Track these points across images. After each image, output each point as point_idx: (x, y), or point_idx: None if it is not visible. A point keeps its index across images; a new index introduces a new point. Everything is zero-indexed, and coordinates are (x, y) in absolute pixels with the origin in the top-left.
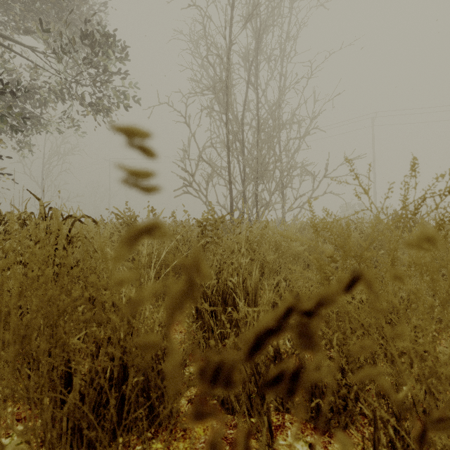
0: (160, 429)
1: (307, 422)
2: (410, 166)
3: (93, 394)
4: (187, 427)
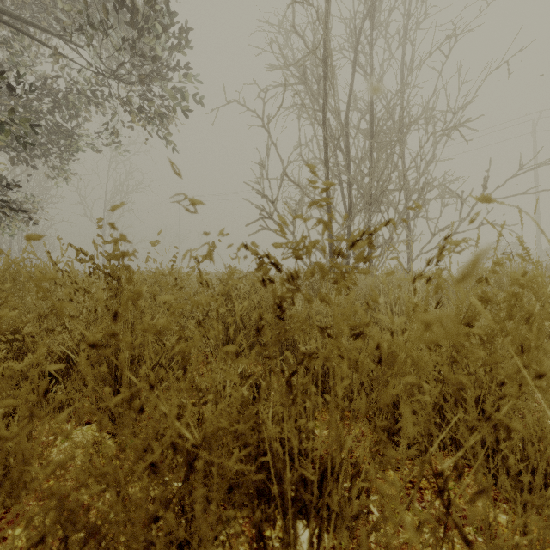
0: None
1: None
2: None
3: None
4: None
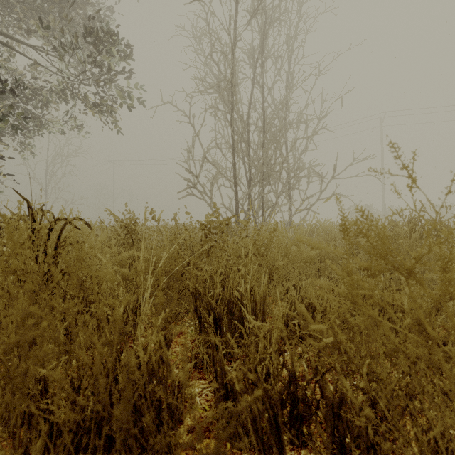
0: None
1: None
2: None
3: (69, 436)
4: None
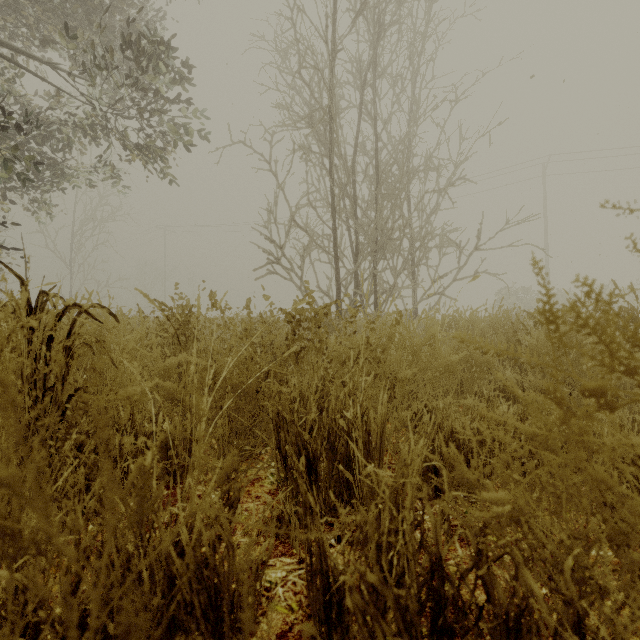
0: None
1: None
2: None
3: None
4: None
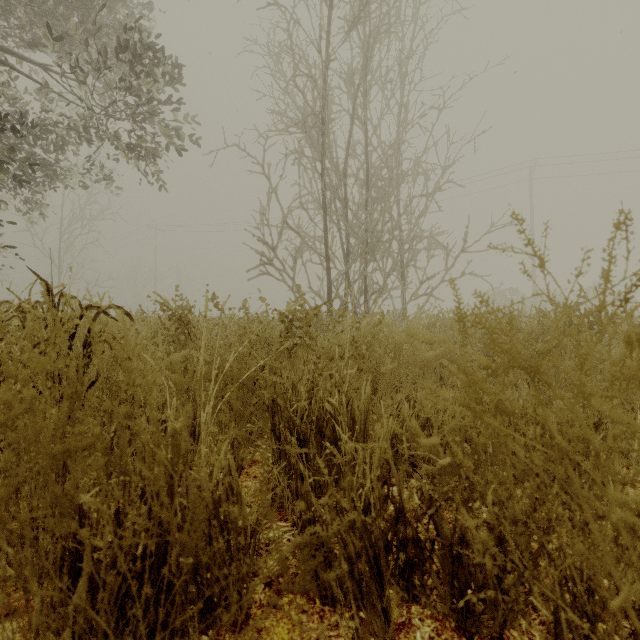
0: (222, 630)
1: (445, 618)
2: (613, 226)
3: (115, 581)
4: (263, 627)
